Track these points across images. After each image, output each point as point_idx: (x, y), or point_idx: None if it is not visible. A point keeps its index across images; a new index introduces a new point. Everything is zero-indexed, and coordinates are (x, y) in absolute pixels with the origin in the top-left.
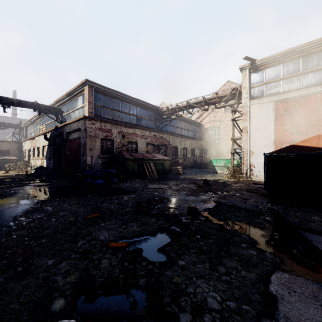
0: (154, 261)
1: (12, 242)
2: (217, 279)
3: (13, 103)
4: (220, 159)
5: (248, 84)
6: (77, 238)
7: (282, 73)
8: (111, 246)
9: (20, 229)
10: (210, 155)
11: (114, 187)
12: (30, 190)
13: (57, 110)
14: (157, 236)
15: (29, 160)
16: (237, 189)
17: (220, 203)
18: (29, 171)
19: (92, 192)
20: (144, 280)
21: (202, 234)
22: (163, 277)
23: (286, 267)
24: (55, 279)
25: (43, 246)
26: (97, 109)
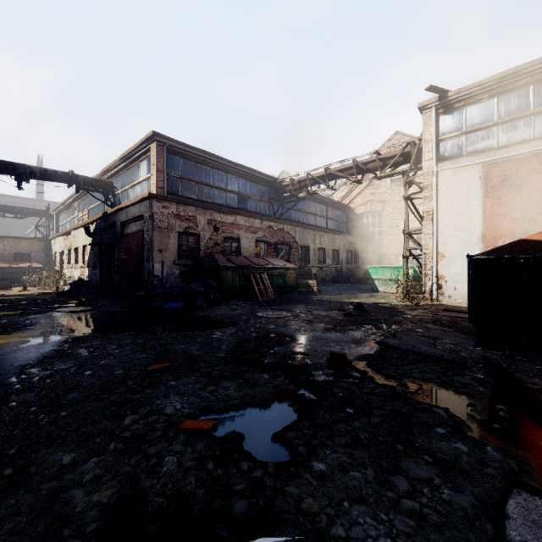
0: (265, 462)
1: (8, 416)
2: (392, 506)
3: (33, 175)
4: (383, 268)
5: (434, 134)
6: (124, 410)
7: (496, 114)
8: (184, 427)
9: (26, 390)
10: (365, 261)
11: (199, 316)
12: (58, 319)
13: (105, 185)
14: (271, 408)
15: (62, 269)
16: (416, 320)
17: (387, 346)
18: (62, 288)
19: (162, 323)
20: (243, 505)
21: (356, 405)
22: (282, 498)
23: (532, 482)
24: (71, 496)
25: (61, 424)
26: (172, 183)
